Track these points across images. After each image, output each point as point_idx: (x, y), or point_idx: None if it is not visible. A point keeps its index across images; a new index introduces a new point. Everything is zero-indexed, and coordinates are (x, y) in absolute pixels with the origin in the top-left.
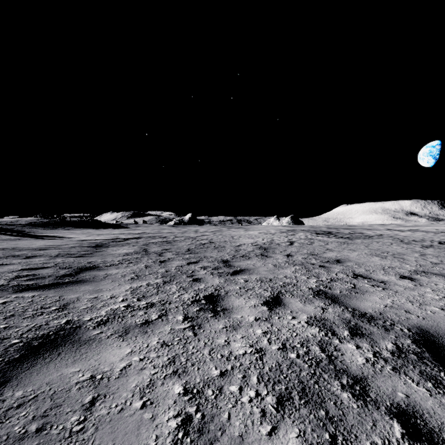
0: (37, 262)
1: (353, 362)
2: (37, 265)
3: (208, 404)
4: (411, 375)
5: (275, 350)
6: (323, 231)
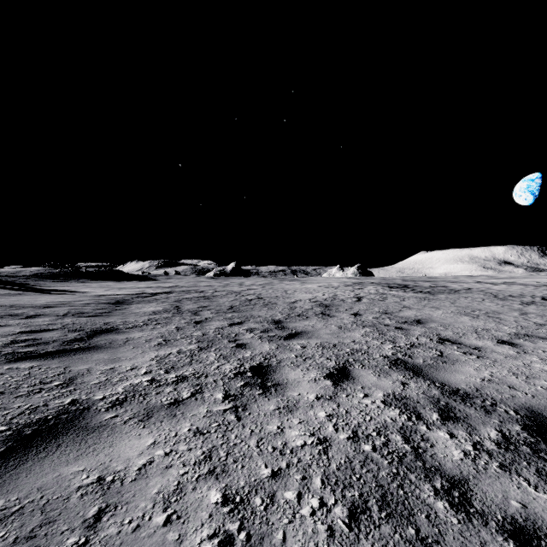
0: (41, 323)
1: (447, 457)
2: (39, 327)
3: (256, 518)
4: (525, 475)
5: (344, 441)
6: (398, 284)
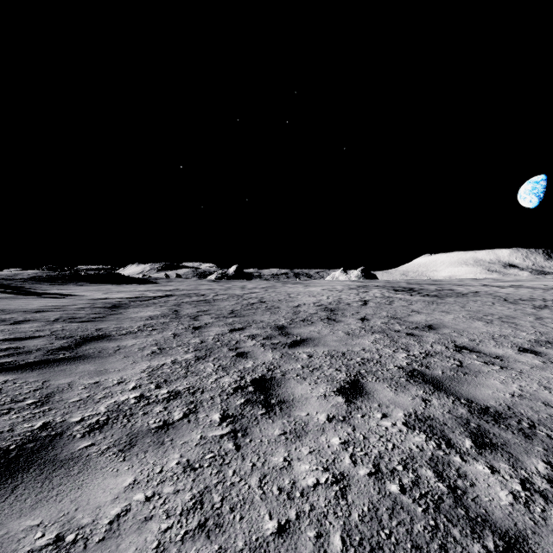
0: (27, 329)
1: (494, 501)
2: (25, 334)
3: None
4: None
5: (365, 478)
6: (403, 287)
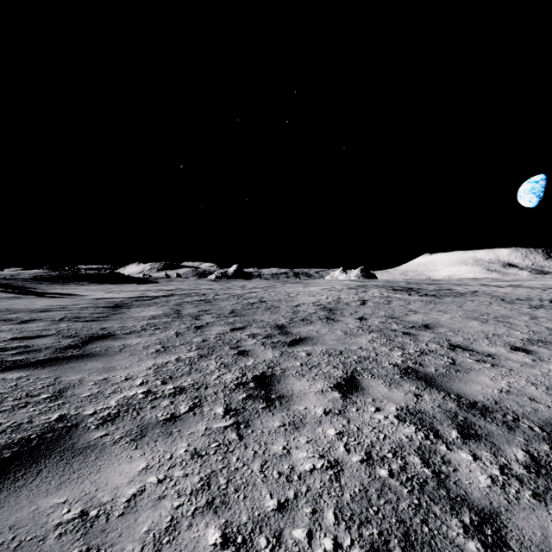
0: (34, 328)
1: (473, 484)
2: (32, 333)
3: None
4: None
5: (357, 464)
6: (402, 286)
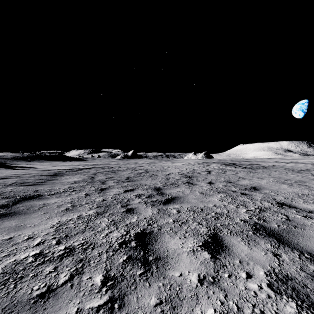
0: None
1: None
2: None
3: None
4: None
5: None
6: (229, 163)
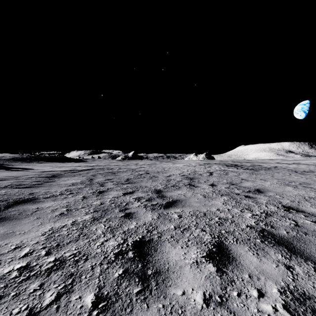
0: None
1: None
2: None
3: None
4: None
5: None
6: (231, 164)
